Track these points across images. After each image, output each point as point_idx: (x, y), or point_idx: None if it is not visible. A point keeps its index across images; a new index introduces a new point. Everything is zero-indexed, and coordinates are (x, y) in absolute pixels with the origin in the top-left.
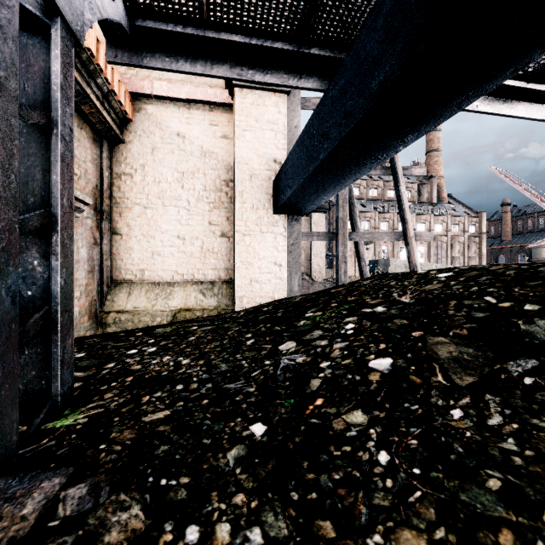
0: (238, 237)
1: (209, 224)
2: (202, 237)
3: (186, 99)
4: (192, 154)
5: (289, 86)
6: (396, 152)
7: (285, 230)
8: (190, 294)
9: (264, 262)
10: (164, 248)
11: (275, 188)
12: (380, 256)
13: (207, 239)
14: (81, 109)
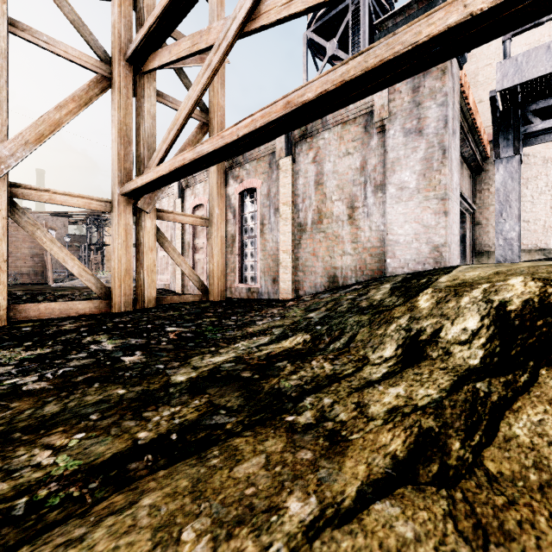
0: None
1: (551, 208)
2: (544, 218)
3: None
4: (535, 164)
5: None
6: None
7: None
8: (534, 256)
9: None
10: None
11: None
12: None
13: (548, 219)
14: (470, 165)
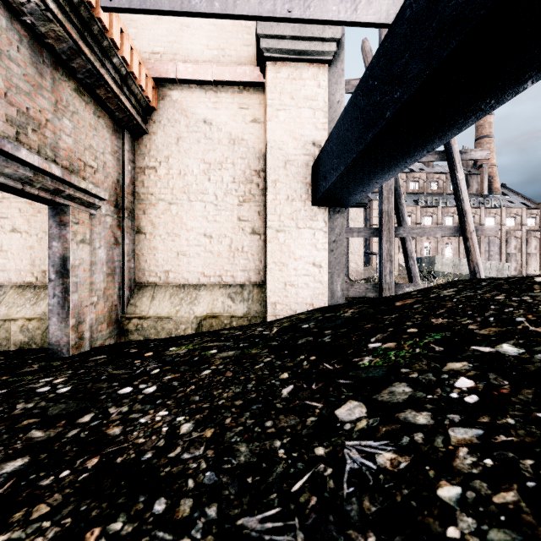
0: (271, 233)
1: (239, 220)
2: (230, 234)
3: (213, 81)
4: (220, 142)
5: (340, 22)
6: (516, 92)
7: (326, 224)
8: (217, 298)
9: (300, 263)
10: (190, 247)
11: (314, 175)
12: (422, 253)
13: (236, 237)
14: (96, 93)
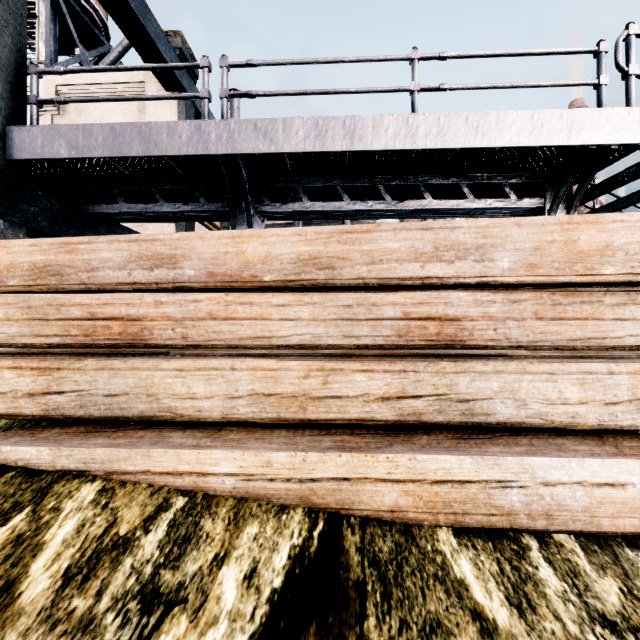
0: None
1: None
2: None
3: None
4: None
5: None
6: None
7: None
8: None
9: None
10: None
11: None
12: None
13: None
14: None
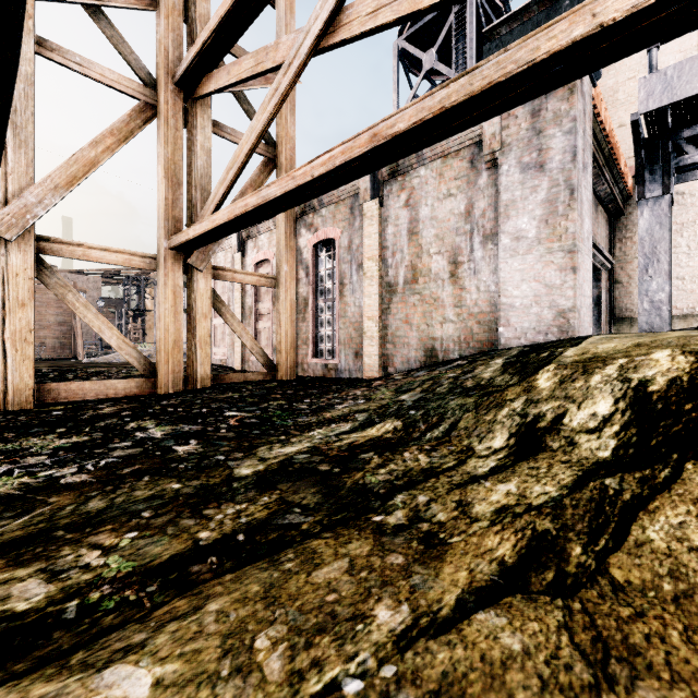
0: None
1: None
2: None
3: None
4: (693, 205)
5: None
6: None
7: None
8: (691, 324)
9: None
10: None
11: None
12: None
13: None
14: (607, 207)
